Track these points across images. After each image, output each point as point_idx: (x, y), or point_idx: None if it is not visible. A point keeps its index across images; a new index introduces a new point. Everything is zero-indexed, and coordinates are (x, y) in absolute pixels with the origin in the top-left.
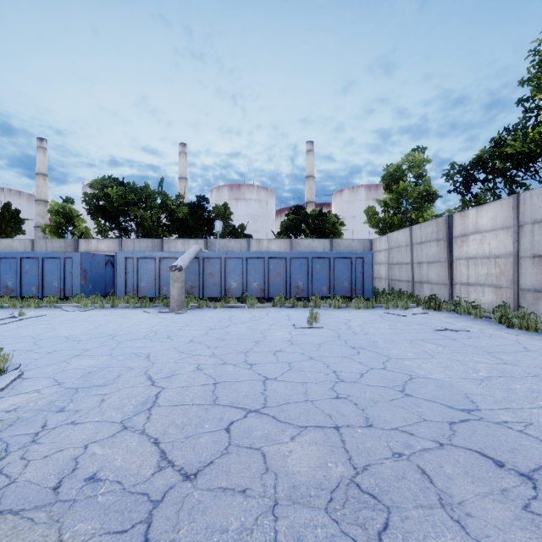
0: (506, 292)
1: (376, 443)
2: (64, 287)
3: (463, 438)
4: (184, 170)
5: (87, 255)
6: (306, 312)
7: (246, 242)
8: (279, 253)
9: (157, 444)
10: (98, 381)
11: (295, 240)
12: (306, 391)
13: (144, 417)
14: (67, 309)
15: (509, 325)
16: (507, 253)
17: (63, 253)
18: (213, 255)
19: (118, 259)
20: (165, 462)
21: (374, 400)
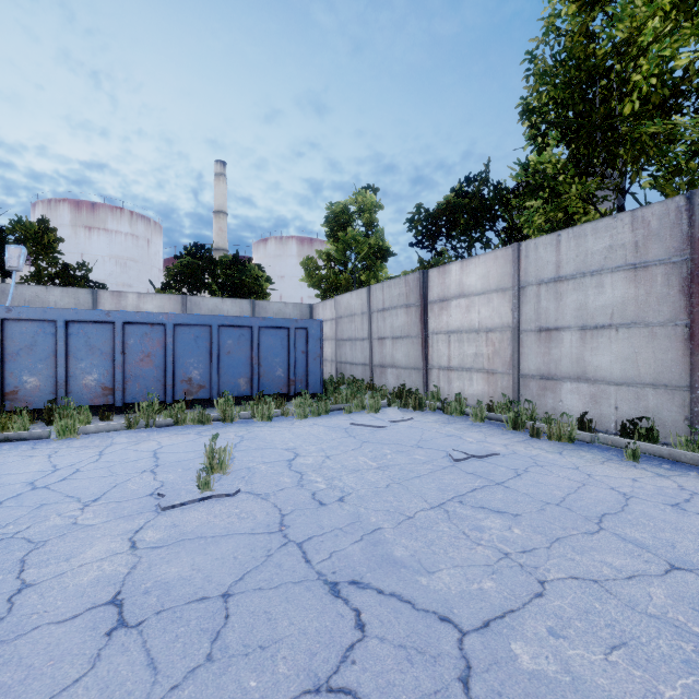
0: (503, 380)
1: None
2: None
3: None
4: None
5: None
6: (204, 435)
7: (90, 295)
8: (148, 314)
9: None
10: None
11: (191, 297)
12: None
13: None
14: None
15: (533, 433)
16: (504, 325)
17: None
18: None
19: None
20: None
21: None
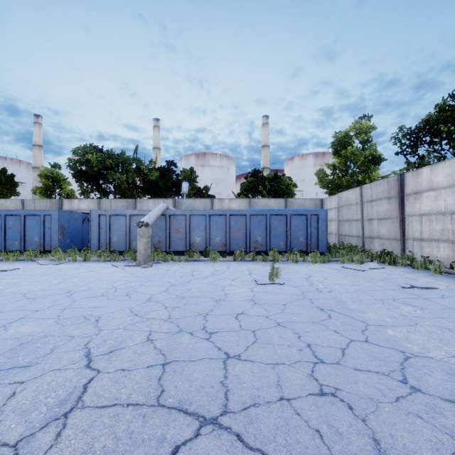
0: None
1: None
2: (44, 242)
3: None
4: (157, 141)
5: (65, 212)
6: (266, 266)
7: (210, 201)
8: (239, 210)
9: None
10: (24, 359)
11: (253, 199)
12: (278, 381)
13: (52, 435)
14: (41, 262)
15: None
16: None
17: (43, 211)
18: (179, 212)
19: (92, 216)
20: None
21: (374, 399)
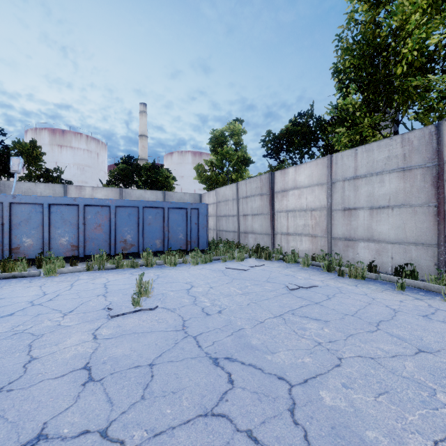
0: (321, 241)
1: None
2: None
3: None
4: None
5: None
6: (135, 274)
7: (62, 188)
8: (99, 200)
9: None
10: None
11: (125, 189)
12: None
13: None
14: None
15: (340, 274)
16: (322, 206)
17: None
18: None
19: None
20: None
21: None
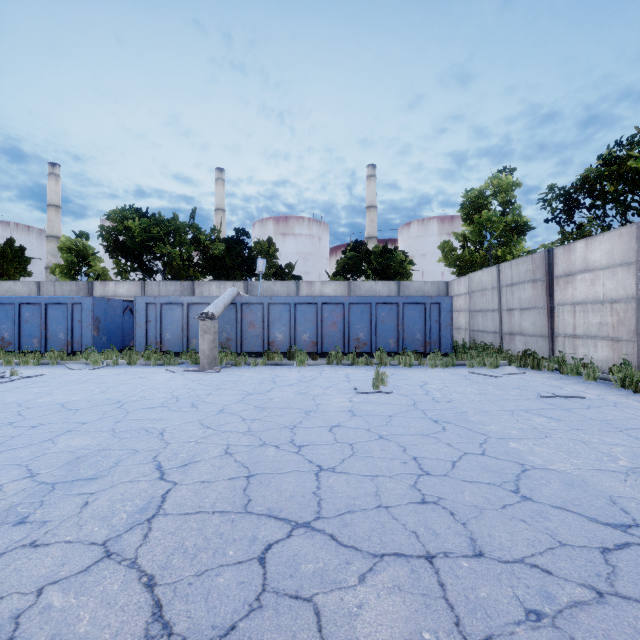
0: (627, 347)
1: (495, 590)
2: (72, 339)
3: (632, 581)
4: (221, 200)
5: (100, 300)
6: (370, 371)
7: (295, 285)
8: (335, 298)
9: (150, 587)
10: (87, 472)
11: (354, 282)
12: (377, 491)
13: (139, 536)
14: (72, 367)
15: (636, 390)
16: (628, 297)
17: (71, 298)
18: (254, 300)
19: (137, 305)
20: (158, 627)
21: (478, 506)
